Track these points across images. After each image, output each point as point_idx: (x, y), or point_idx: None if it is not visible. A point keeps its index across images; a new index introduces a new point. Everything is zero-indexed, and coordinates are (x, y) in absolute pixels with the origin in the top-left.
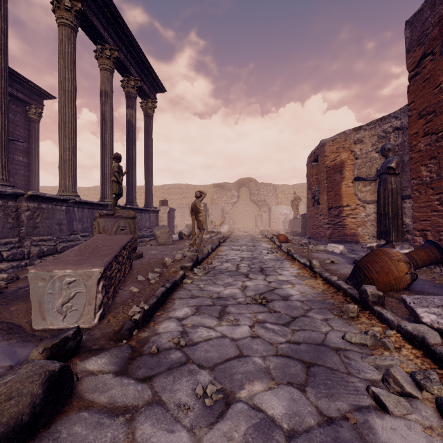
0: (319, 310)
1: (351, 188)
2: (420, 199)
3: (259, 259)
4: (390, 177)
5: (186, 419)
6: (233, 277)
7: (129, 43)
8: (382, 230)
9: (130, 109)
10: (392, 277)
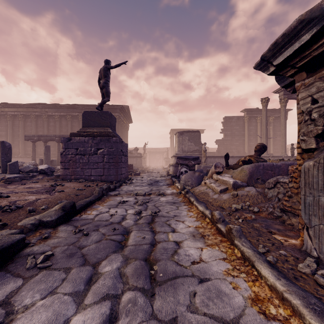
0: None
1: None
2: None
3: None
4: None
5: None
6: None
7: None
8: None
9: None
10: None
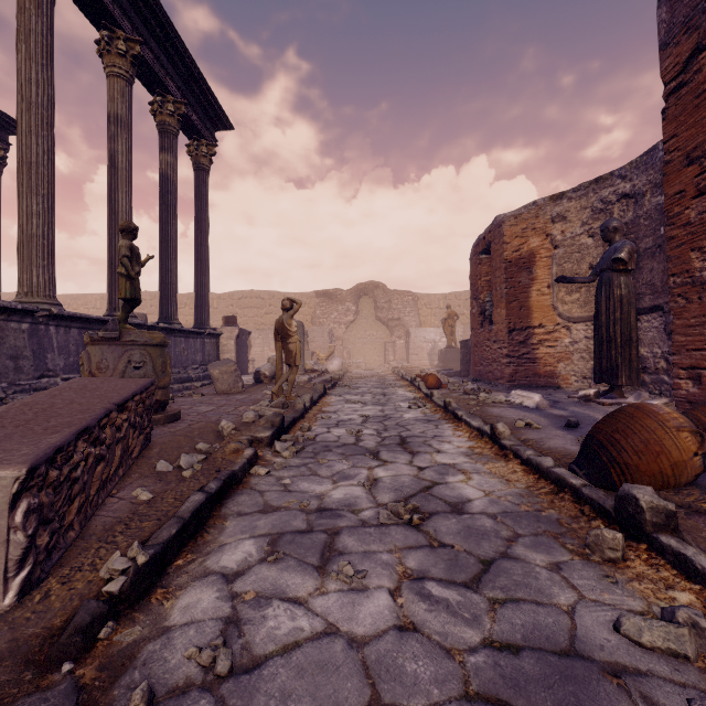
0: (534, 539)
1: (547, 297)
2: (689, 310)
3: (395, 420)
4: (617, 276)
5: None
6: (350, 458)
7: (164, 33)
8: (604, 366)
9: (166, 154)
10: (668, 461)
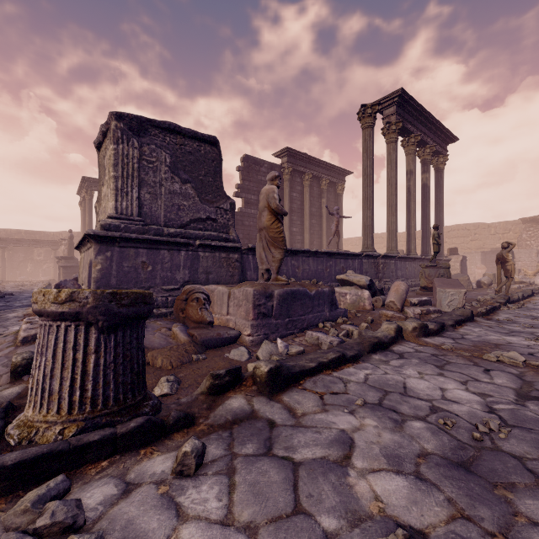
0: None
1: None
2: None
3: None
4: None
5: (518, 327)
6: None
7: (427, 121)
8: None
9: (425, 174)
10: None
